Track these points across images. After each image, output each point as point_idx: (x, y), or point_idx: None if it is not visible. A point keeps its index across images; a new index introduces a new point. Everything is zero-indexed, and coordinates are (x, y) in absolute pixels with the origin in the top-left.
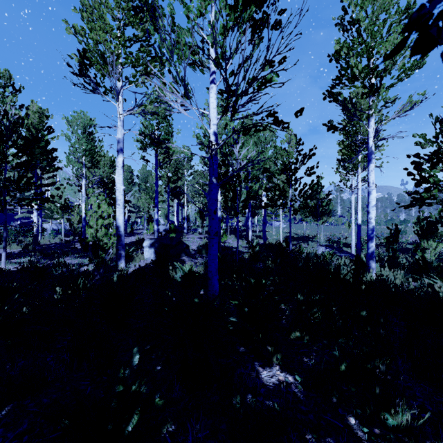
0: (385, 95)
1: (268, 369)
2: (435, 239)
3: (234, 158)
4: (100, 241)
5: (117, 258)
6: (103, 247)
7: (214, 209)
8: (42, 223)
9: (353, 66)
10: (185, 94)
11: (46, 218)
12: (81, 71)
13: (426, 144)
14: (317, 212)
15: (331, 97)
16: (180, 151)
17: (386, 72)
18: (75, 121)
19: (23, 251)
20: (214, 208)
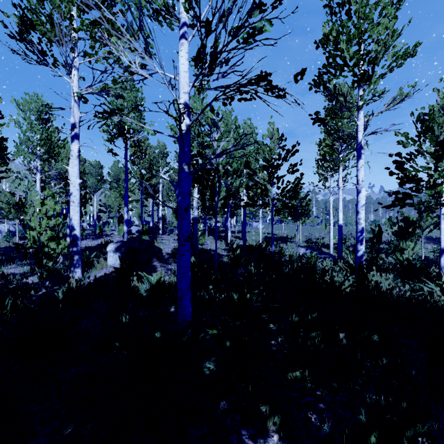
0: (376, 85)
1: None
2: (412, 240)
3: (213, 150)
4: (46, 246)
5: (71, 266)
6: (49, 254)
7: (185, 206)
8: None
9: (344, 50)
10: (146, 50)
11: (0, 218)
12: (21, 34)
13: (408, 143)
14: (296, 212)
15: (317, 86)
16: (138, 126)
17: (378, 59)
18: (26, 105)
19: None
20: (185, 204)
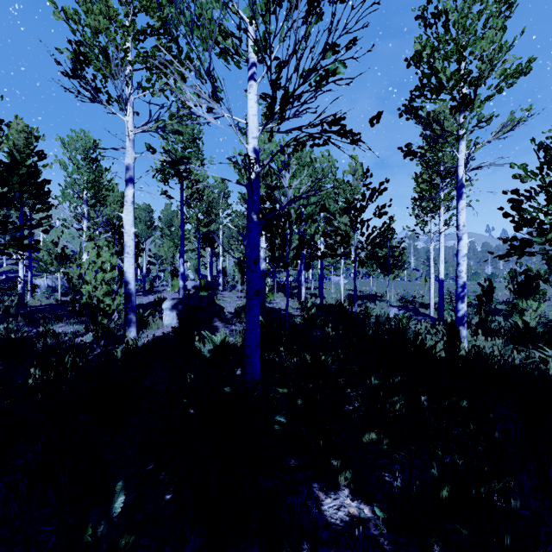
0: (480, 110)
1: (333, 496)
2: (535, 298)
3: (283, 192)
4: (101, 302)
5: (125, 325)
6: (104, 310)
7: (254, 257)
8: (34, 279)
9: (439, 71)
10: (213, 94)
11: (39, 271)
12: (74, 71)
13: (527, 177)
14: (387, 264)
15: (409, 113)
16: (205, 175)
17: (482, 79)
18: (72, 143)
19: (2, 315)
20: (254, 256)
